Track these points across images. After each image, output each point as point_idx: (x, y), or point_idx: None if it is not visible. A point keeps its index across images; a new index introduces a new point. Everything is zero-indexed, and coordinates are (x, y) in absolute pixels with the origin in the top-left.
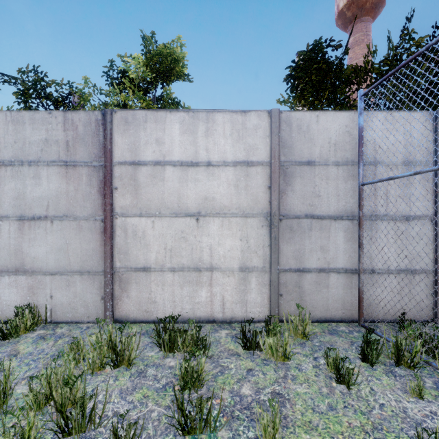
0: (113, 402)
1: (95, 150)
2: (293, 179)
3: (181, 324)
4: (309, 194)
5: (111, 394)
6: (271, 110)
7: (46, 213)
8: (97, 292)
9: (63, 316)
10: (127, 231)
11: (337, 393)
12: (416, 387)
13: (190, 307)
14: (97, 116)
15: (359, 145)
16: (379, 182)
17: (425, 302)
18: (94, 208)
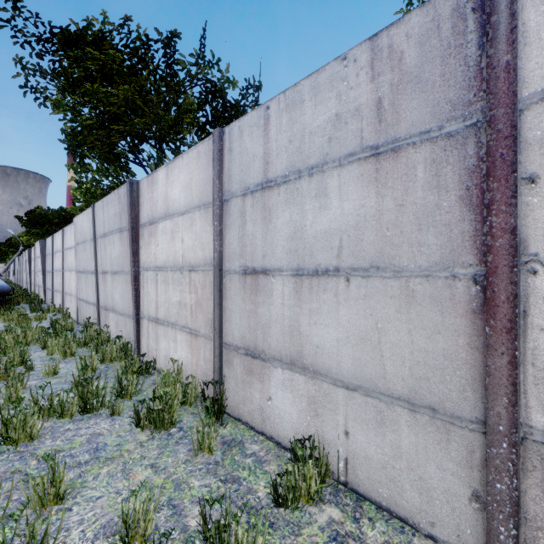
0: None
1: (450, 92)
2: None
3: None
4: None
5: None
6: None
7: (337, 262)
8: (456, 471)
9: (369, 486)
10: None
11: None
12: None
13: None
14: None
15: None
16: None
17: None
18: (447, 247)
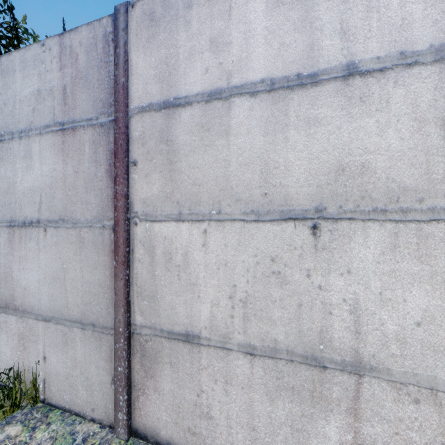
0: None
1: (102, 94)
2: None
3: None
4: None
5: None
6: None
7: (39, 215)
8: (105, 366)
9: (59, 396)
10: (155, 251)
11: None
12: None
13: None
14: (105, 27)
15: None
16: None
17: None
18: (101, 205)
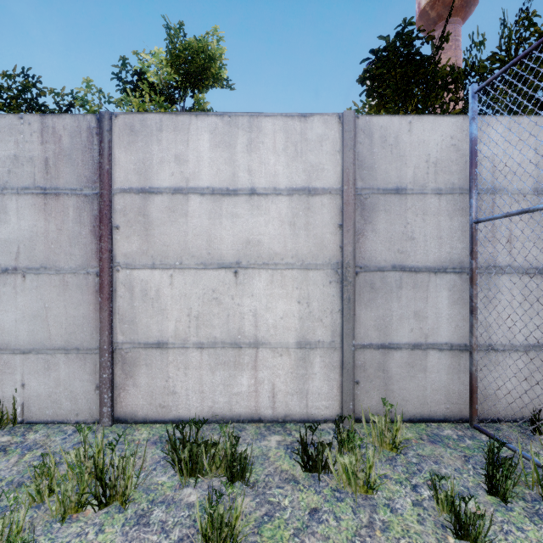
0: None
1: (86, 172)
2: (374, 214)
3: (212, 424)
4: (398, 236)
5: None
6: (344, 113)
7: (16, 264)
8: (89, 378)
9: (40, 413)
10: (134, 290)
11: None
12: None
13: (225, 400)
14: (89, 122)
15: (472, 164)
16: (505, 217)
17: None
18: (85, 257)
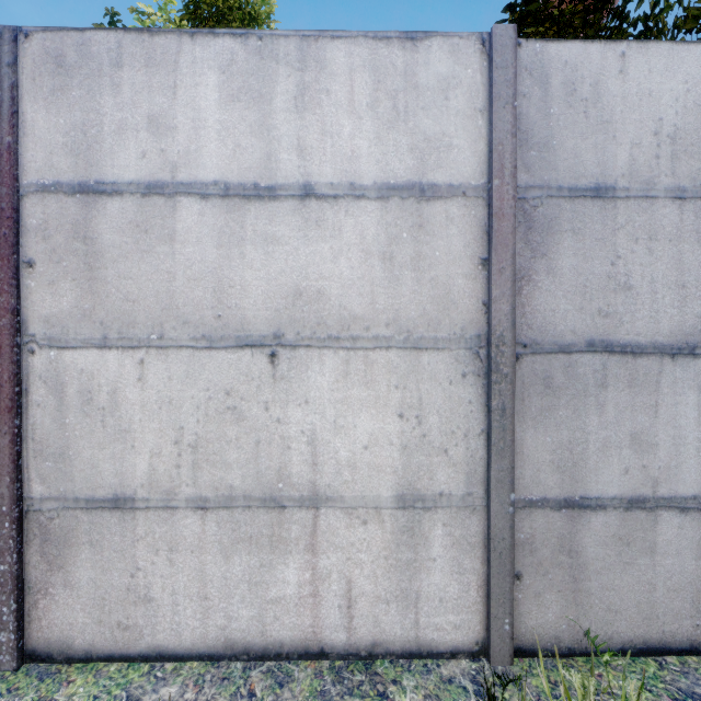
0: None
1: None
2: (552, 238)
3: (224, 664)
4: (599, 282)
5: None
6: (493, 29)
7: None
8: None
9: None
10: (65, 391)
11: None
12: None
13: (251, 614)
14: None
15: None
16: None
17: None
18: None
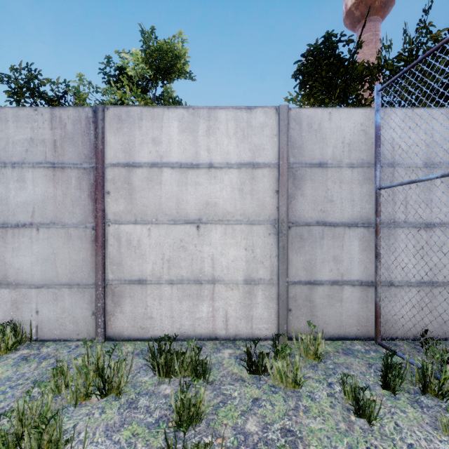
0: (96, 443)
1: (85, 151)
2: (303, 182)
3: (180, 342)
4: (321, 199)
5: (95, 432)
6: (280, 106)
7: (32, 220)
8: (87, 307)
9: (50, 333)
10: (121, 240)
11: (357, 430)
12: (448, 423)
13: (190, 323)
14: (87, 113)
15: (376, 145)
16: (399, 185)
17: (448, 317)
18: (84, 215)
